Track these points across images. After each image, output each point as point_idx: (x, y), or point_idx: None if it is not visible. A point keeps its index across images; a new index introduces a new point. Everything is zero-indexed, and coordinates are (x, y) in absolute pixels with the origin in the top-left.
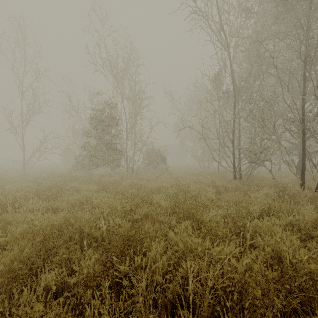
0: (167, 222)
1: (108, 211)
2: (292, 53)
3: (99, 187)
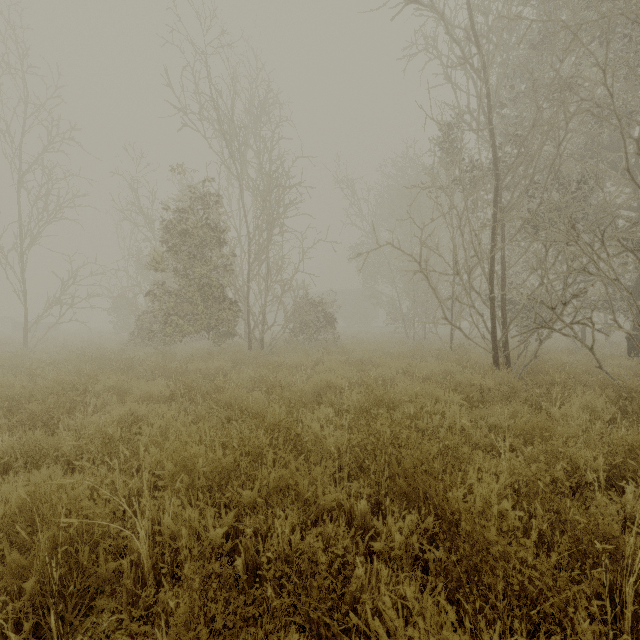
0: (343, 508)
1: (168, 473)
2: (627, 75)
3: (175, 388)
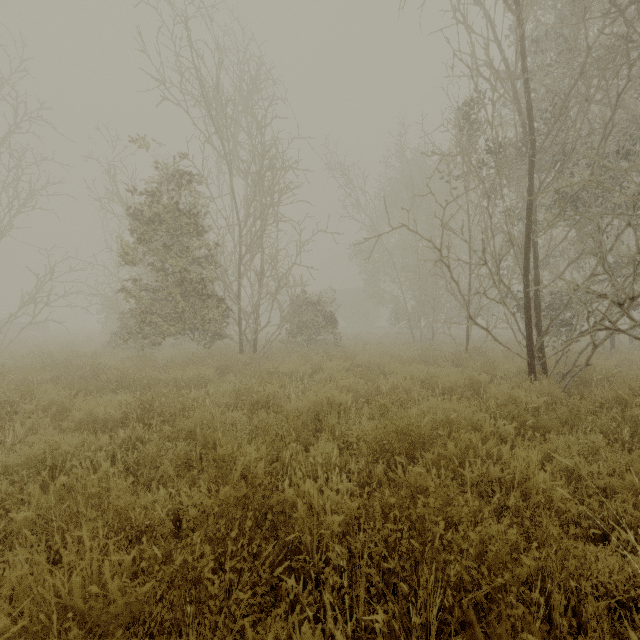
0: None
1: None
2: None
3: (131, 408)
